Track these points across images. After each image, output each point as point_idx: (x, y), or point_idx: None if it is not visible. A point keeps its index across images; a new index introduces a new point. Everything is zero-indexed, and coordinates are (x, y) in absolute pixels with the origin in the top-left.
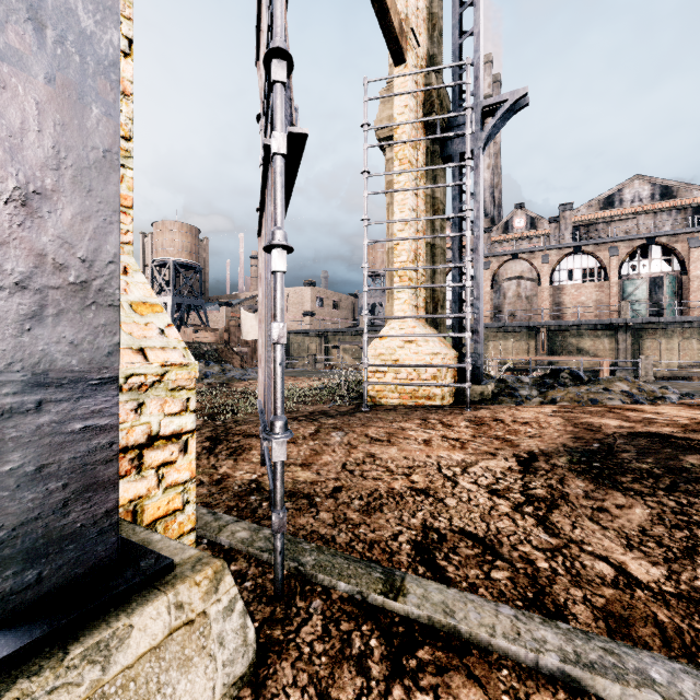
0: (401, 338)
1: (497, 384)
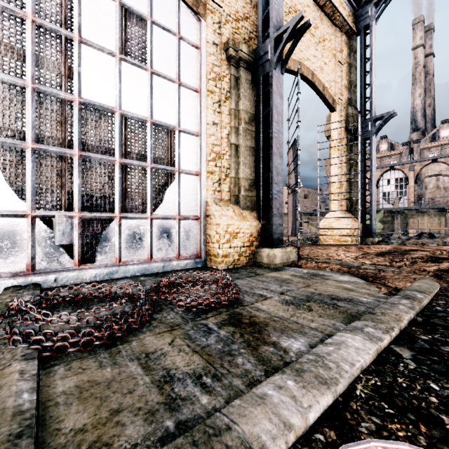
0: (334, 218)
1: (383, 238)
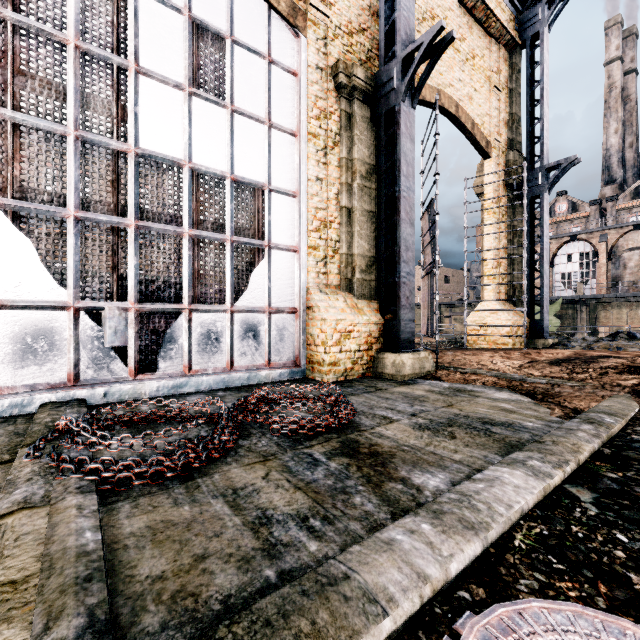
0: (488, 311)
1: (560, 340)
